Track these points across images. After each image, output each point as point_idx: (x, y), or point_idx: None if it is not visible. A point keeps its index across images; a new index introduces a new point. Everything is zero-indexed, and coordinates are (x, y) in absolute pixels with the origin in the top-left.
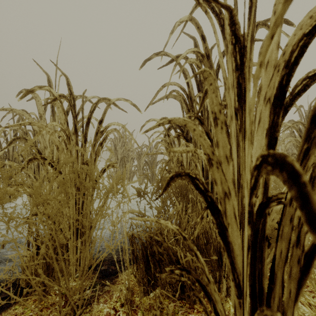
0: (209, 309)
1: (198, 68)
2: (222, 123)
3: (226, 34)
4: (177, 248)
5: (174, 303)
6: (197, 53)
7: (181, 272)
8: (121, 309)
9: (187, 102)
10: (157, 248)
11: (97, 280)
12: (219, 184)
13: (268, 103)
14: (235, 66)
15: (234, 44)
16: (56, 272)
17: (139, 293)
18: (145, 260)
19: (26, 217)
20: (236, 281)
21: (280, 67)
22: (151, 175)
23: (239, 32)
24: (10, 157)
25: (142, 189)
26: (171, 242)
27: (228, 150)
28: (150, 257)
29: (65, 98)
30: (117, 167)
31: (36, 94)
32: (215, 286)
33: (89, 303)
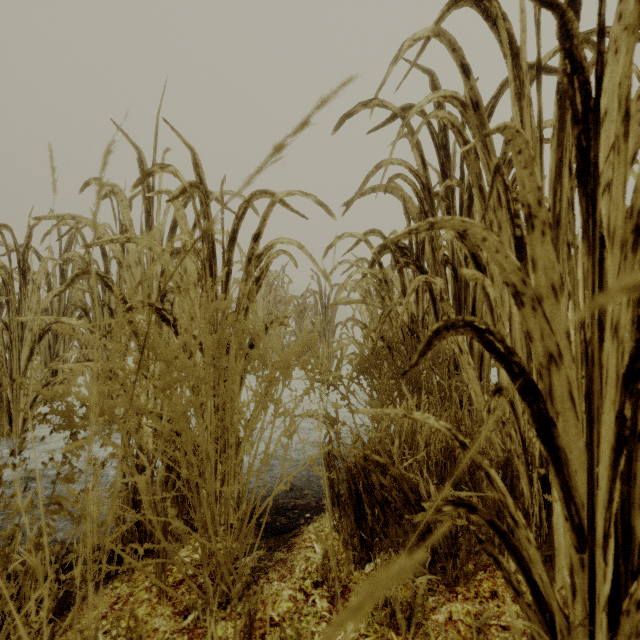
0: (487, 594)
1: (455, 129)
2: (545, 224)
3: (522, 61)
4: (418, 478)
5: (427, 576)
6: (451, 99)
7: (455, 509)
8: (315, 591)
9: (422, 199)
10: (379, 477)
11: (256, 541)
12: (538, 340)
13: (606, 193)
14: (571, 117)
15: (570, 75)
16: (198, 516)
17: (347, 562)
18: (356, 502)
19: (124, 417)
20: (573, 520)
21: (632, 123)
22: (323, 350)
23: (579, 52)
24: (54, 314)
25: (331, 371)
26: (402, 468)
27: (556, 274)
28: (365, 496)
29: (199, 189)
30: (289, 324)
31: (118, 186)
32: (528, 531)
33: (251, 581)
